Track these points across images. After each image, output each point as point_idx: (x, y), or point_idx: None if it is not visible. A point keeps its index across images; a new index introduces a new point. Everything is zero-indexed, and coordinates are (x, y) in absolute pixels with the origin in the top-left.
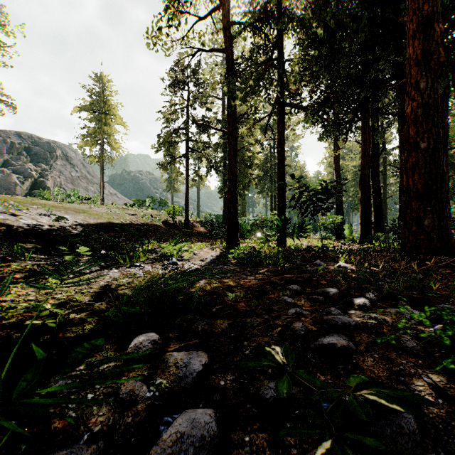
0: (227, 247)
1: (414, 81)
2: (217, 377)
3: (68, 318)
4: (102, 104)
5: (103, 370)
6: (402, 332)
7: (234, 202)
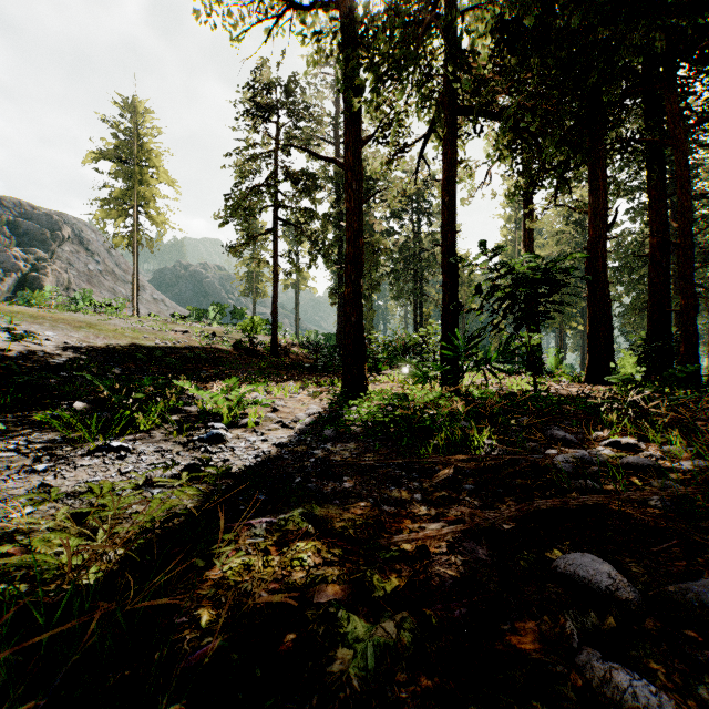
0: (344, 393)
1: None
2: None
3: None
4: (136, 150)
5: None
6: None
7: (357, 303)
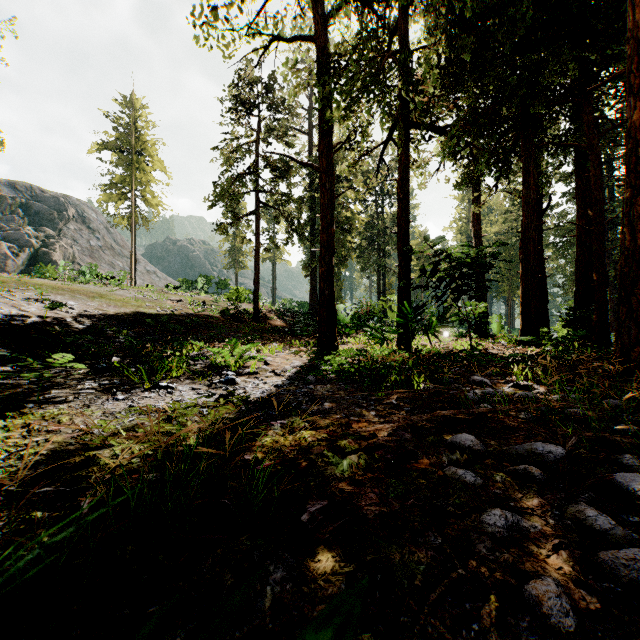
0: (319, 351)
1: None
2: None
3: None
4: (134, 141)
5: None
6: None
7: (329, 280)
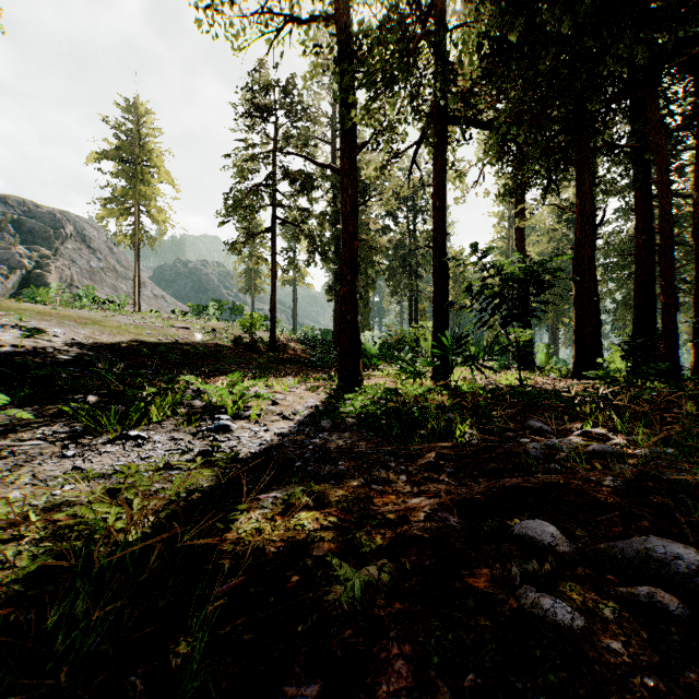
0: (340, 387)
1: None
2: None
3: None
4: (137, 150)
5: None
6: None
7: (352, 302)
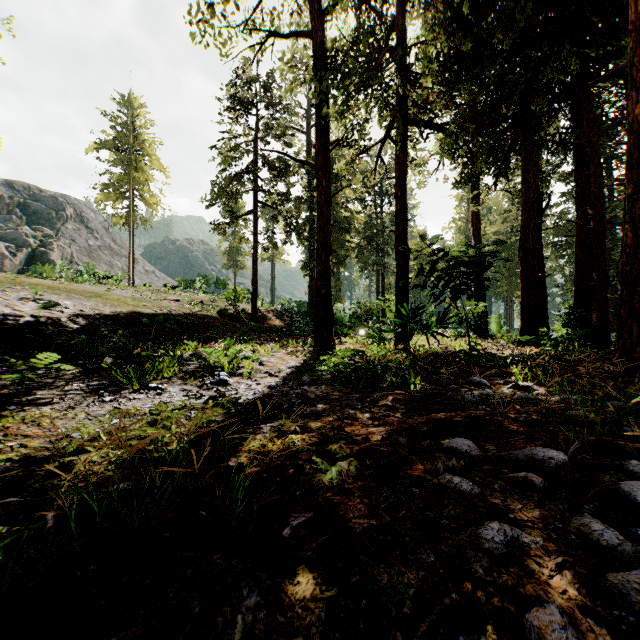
0: (316, 351)
1: None
2: None
3: None
4: (132, 140)
5: None
6: None
7: (326, 279)
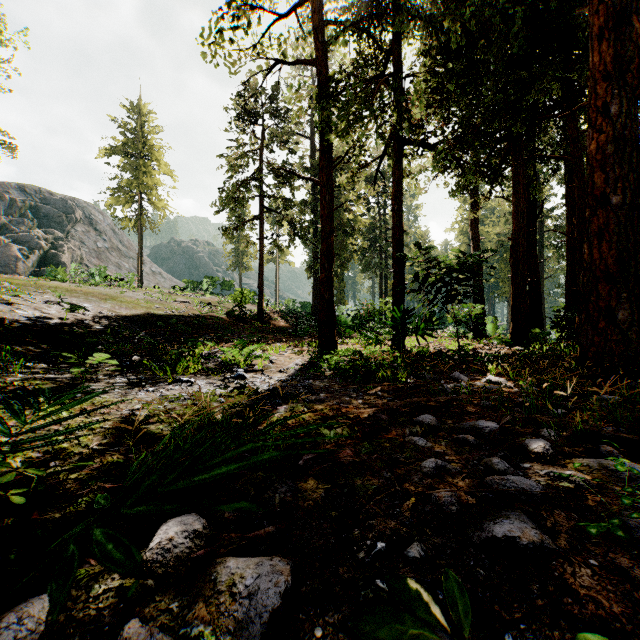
0: (319, 351)
1: (601, 103)
2: (309, 617)
3: (57, 479)
4: (140, 145)
5: (96, 599)
6: (635, 516)
7: (329, 285)
